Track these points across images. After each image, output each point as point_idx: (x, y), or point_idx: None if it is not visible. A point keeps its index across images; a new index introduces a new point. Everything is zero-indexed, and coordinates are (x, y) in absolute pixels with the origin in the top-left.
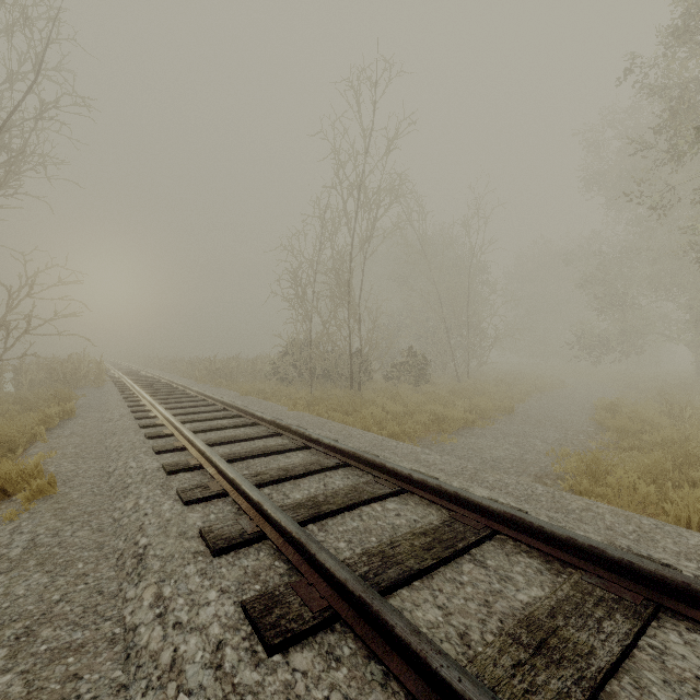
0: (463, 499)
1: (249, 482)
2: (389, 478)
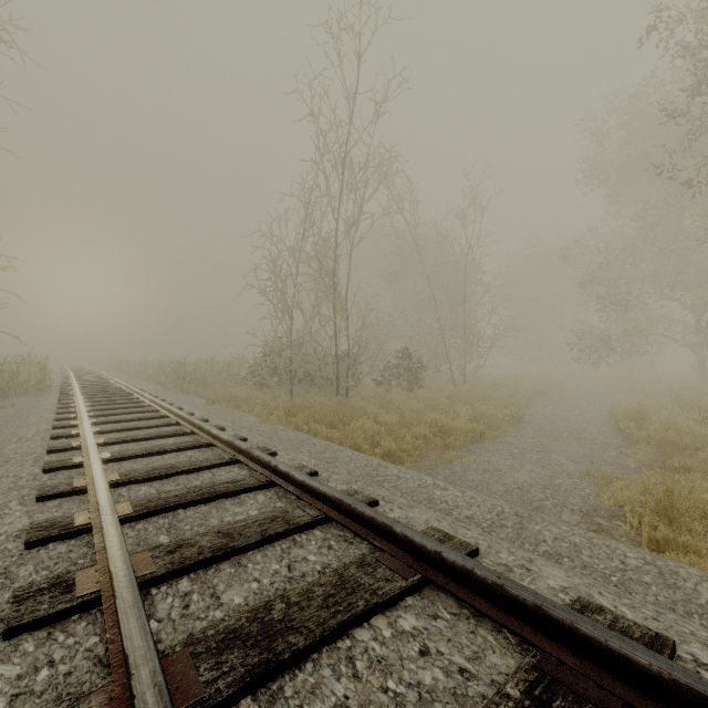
0: (557, 625)
1: (135, 589)
2: (400, 552)
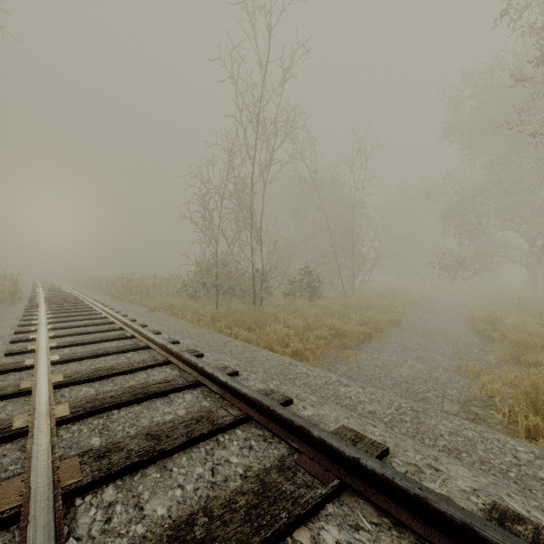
0: None
1: (50, 511)
2: (317, 455)
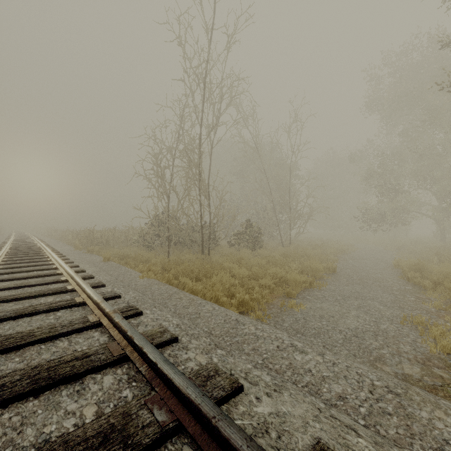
0: None
1: None
2: None
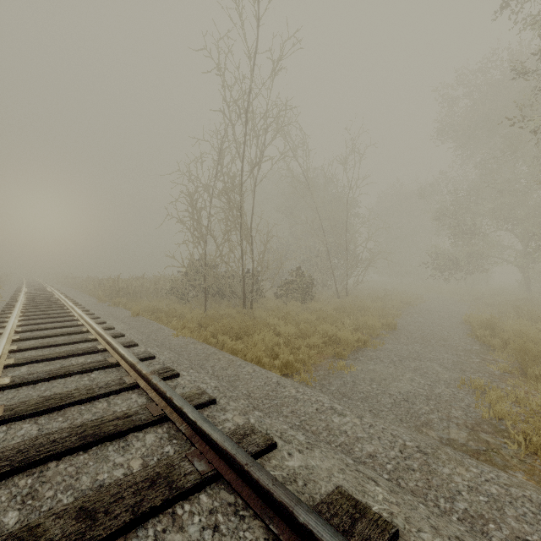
0: None
1: None
2: None
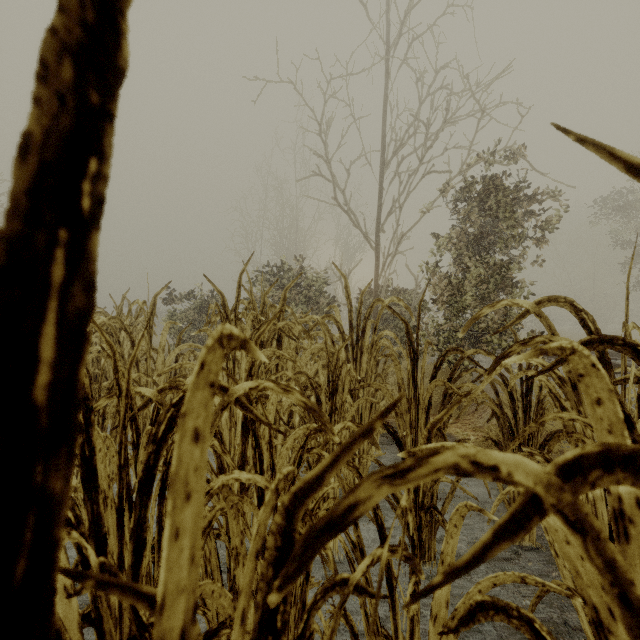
0: None
1: None
2: None
